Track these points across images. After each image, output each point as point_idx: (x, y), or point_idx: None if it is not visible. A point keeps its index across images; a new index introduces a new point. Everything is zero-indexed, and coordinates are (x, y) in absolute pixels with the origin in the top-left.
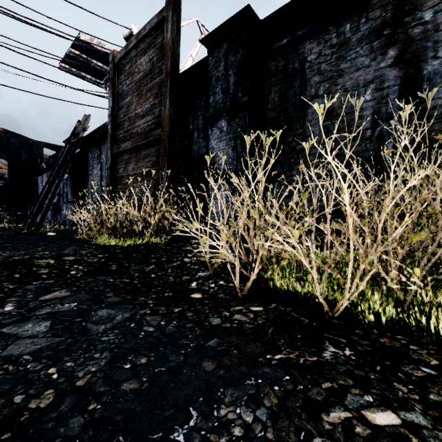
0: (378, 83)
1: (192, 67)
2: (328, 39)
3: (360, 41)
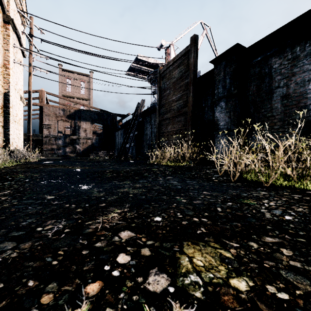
0: None
1: (204, 74)
2: (286, 56)
3: (305, 56)
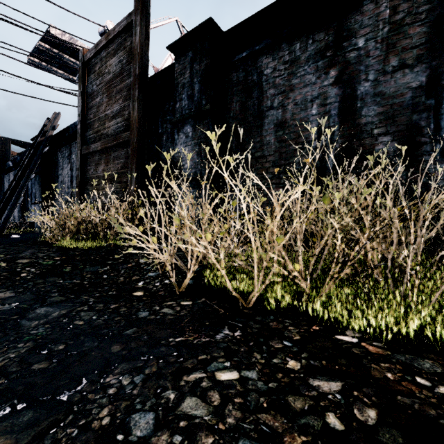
0: (322, 99)
1: (160, 72)
2: (281, 56)
3: (307, 59)
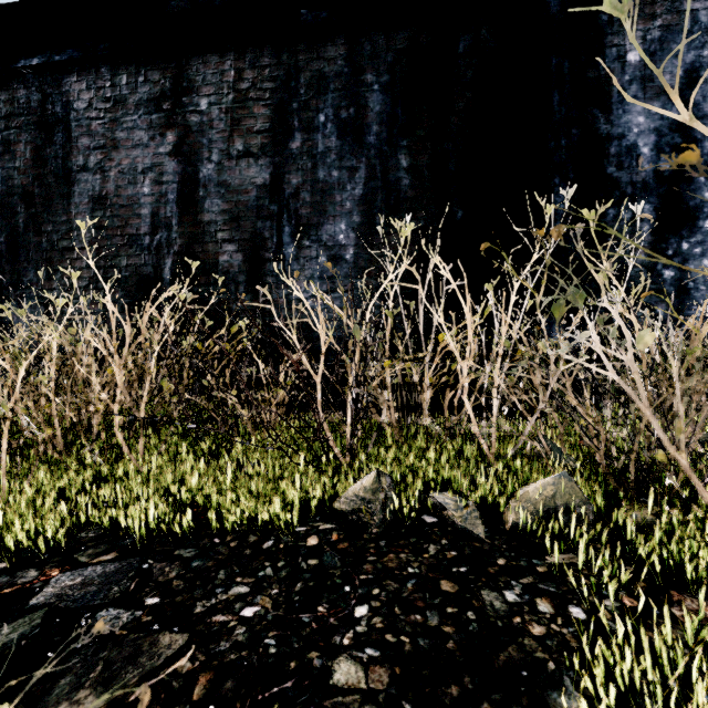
0: (157, 173)
1: None
2: (101, 86)
3: (138, 106)
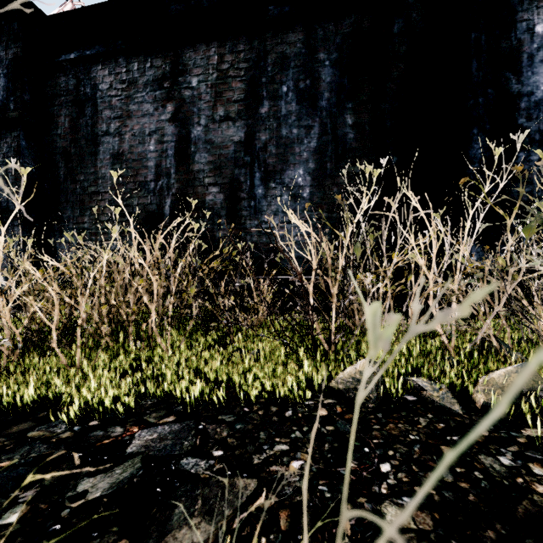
0: (160, 135)
1: None
2: (119, 72)
3: (146, 85)
